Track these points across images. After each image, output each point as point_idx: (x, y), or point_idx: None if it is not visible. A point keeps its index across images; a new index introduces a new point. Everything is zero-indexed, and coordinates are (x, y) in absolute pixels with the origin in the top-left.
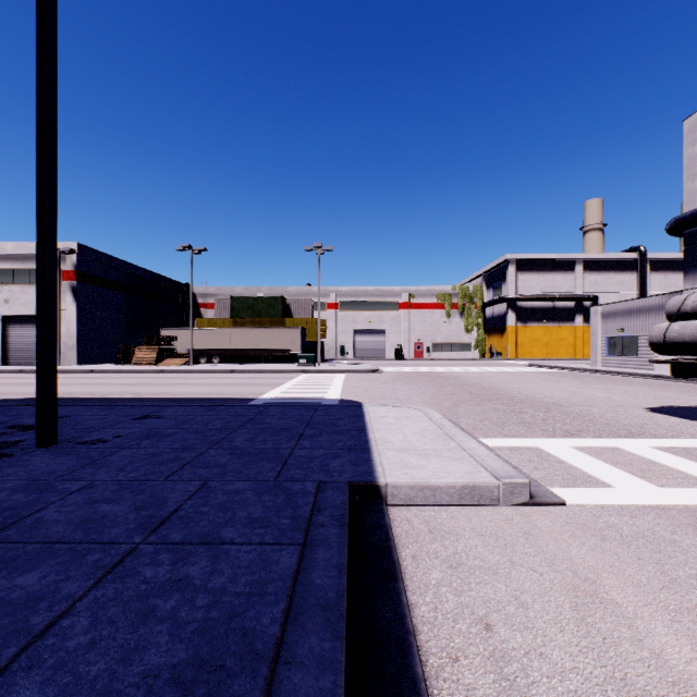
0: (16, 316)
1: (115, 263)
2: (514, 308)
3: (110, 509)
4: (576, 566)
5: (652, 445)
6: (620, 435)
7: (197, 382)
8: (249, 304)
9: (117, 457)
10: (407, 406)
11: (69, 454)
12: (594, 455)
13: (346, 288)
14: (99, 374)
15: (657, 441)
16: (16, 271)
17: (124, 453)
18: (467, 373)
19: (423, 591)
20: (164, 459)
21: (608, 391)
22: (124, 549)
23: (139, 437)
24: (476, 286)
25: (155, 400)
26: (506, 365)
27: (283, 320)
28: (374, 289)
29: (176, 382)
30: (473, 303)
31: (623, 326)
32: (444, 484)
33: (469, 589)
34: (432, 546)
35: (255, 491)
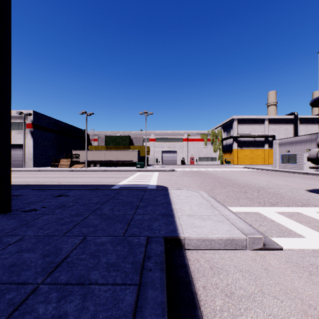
0: None
1: (51, 120)
2: (236, 141)
3: (28, 256)
4: (301, 295)
5: (317, 211)
6: (298, 205)
7: (88, 176)
8: (114, 139)
9: (40, 220)
10: (190, 189)
11: (15, 218)
12: (288, 217)
13: (158, 131)
14: (43, 172)
15: (318, 209)
16: None
17: (44, 217)
18: (216, 171)
19: (212, 316)
20: (65, 221)
21: (285, 181)
22: (30, 288)
23: (54, 207)
24: (219, 131)
25: (67, 185)
26: (233, 167)
27: (129, 146)
28: (171, 132)
29: (78, 176)
30: (217, 138)
31: (289, 149)
32: (216, 238)
33: (241, 314)
34: (213, 279)
35: (112, 243)
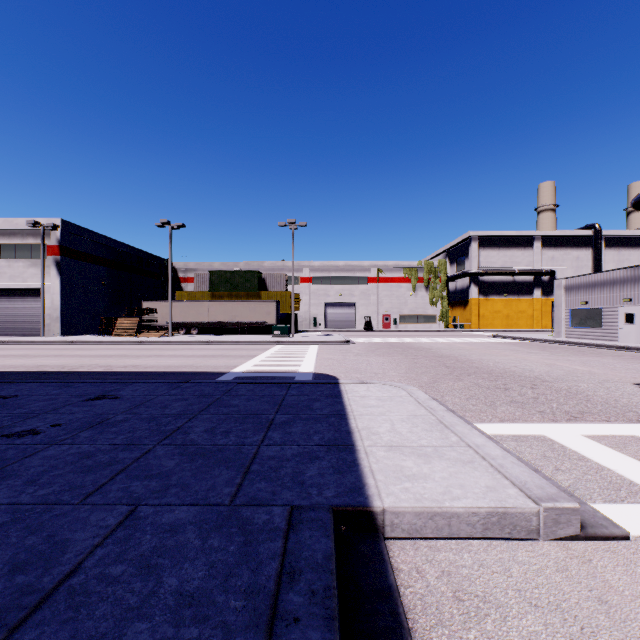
0: (3, 289)
1: (99, 238)
2: (476, 282)
3: None
4: None
5: None
6: (630, 418)
7: (172, 354)
8: (227, 278)
9: (36, 460)
10: (387, 383)
11: None
12: (617, 449)
13: (318, 263)
14: (79, 345)
15: None
16: (3, 246)
17: (50, 452)
18: (436, 344)
19: None
20: (96, 462)
21: (584, 364)
22: None
23: (80, 426)
24: (440, 262)
25: (123, 374)
26: (471, 336)
27: (259, 293)
28: (344, 264)
29: (152, 354)
30: (437, 277)
31: (587, 298)
32: (463, 509)
33: None
34: (469, 635)
35: (200, 527)
